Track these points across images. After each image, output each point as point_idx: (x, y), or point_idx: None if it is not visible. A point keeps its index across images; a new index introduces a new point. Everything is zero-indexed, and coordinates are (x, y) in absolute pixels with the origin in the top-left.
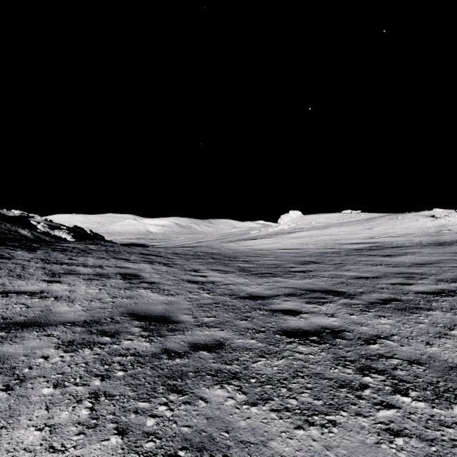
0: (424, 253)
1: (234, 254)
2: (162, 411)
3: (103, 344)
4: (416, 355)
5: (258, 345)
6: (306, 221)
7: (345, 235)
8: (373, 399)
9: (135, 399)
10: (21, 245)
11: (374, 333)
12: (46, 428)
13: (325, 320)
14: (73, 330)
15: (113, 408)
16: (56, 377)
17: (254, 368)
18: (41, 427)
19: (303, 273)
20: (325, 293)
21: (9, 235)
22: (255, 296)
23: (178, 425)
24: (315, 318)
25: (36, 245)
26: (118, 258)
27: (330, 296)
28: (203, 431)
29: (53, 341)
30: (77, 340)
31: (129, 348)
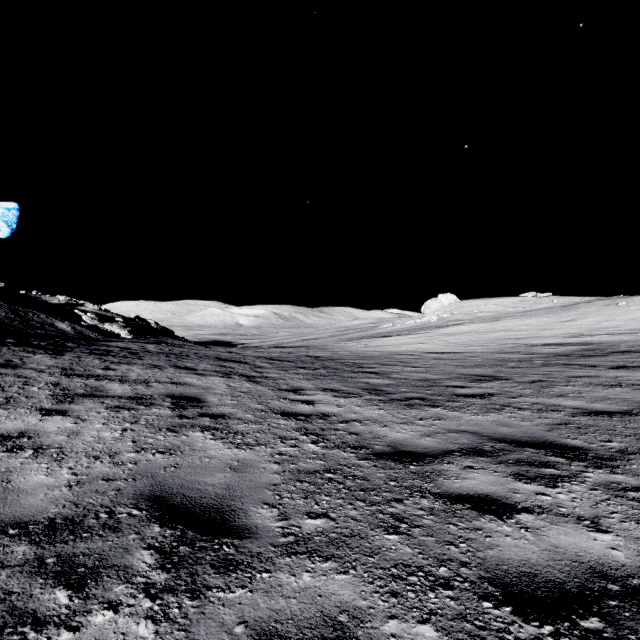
0: None
1: (358, 361)
2: None
3: (37, 625)
4: None
5: None
6: (465, 310)
7: (531, 332)
8: None
9: None
10: (49, 346)
11: None
12: None
13: (586, 543)
14: (4, 557)
15: None
16: None
17: None
18: None
19: (481, 400)
20: (546, 451)
21: (39, 331)
22: (404, 453)
23: None
24: (556, 530)
25: (71, 344)
26: (179, 367)
27: (561, 460)
28: None
29: None
30: None
31: None
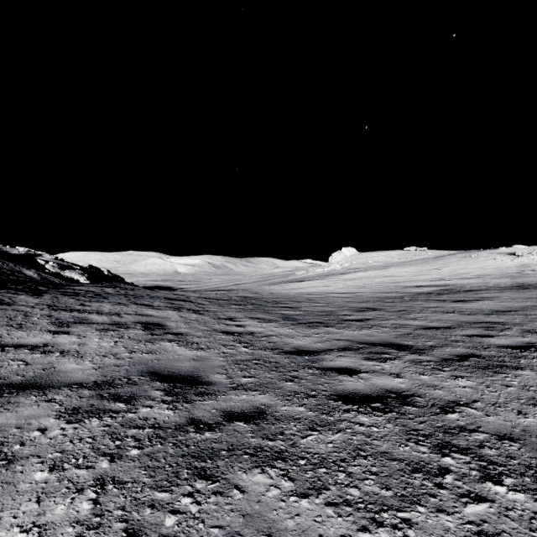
0: (505, 298)
1: (277, 299)
2: (186, 505)
3: (115, 412)
4: (507, 428)
5: (307, 414)
6: (362, 260)
7: (408, 277)
8: (457, 489)
9: (151, 488)
10: (25, 289)
11: (451, 398)
12: (35, 528)
13: (389, 382)
14: (79, 394)
15: (122, 500)
16: (53, 457)
17: (303, 445)
18: (28, 527)
19: (359, 323)
20: (388, 347)
21: (12, 277)
22: (302, 351)
23: (205, 526)
24: (377, 378)
25: (43, 288)
26: (139, 304)
27: (395, 351)
28: (239, 534)
29: (54, 408)
30: (84, 407)
31: (147, 418)
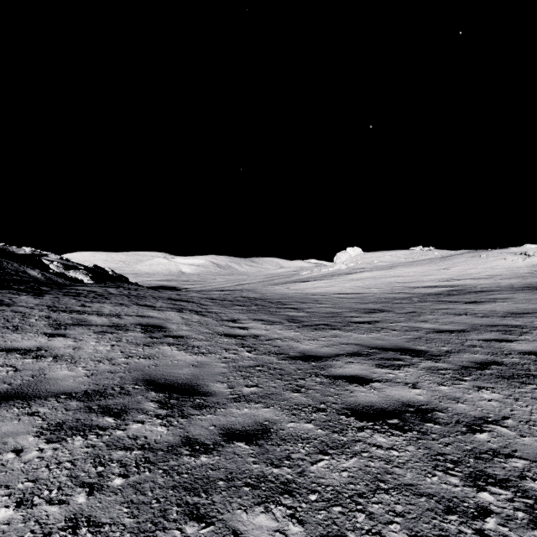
0: (518, 300)
1: (282, 300)
2: None
3: (102, 429)
4: None
5: (317, 432)
6: (368, 260)
7: (415, 277)
8: None
9: (132, 533)
10: (28, 289)
11: (477, 414)
12: None
13: (405, 393)
14: (66, 406)
15: None
16: (23, 487)
17: (314, 474)
18: None
19: (368, 325)
20: (401, 353)
21: (15, 277)
22: (309, 356)
23: None
24: (391, 389)
25: (45, 288)
26: (140, 305)
27: (408, 357)
28: None
29: (35, 424)
30: (68, 423)
31: (137, 437)
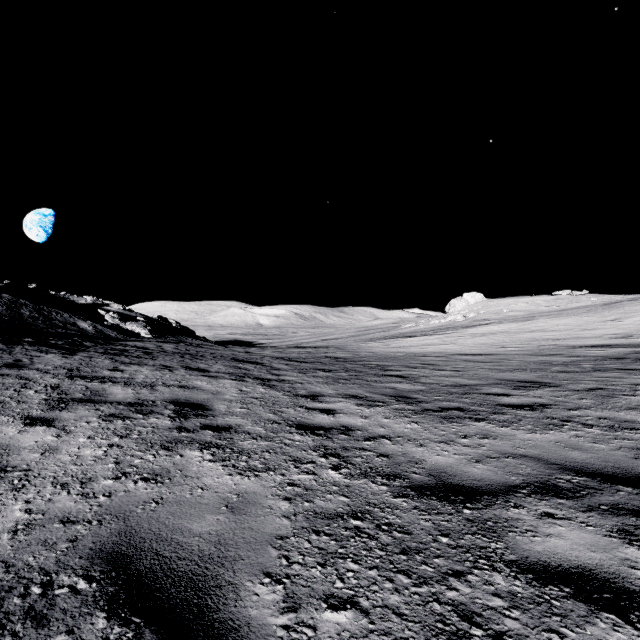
0: None
1: (381, 362)
2: None
3: None
4: None
5: None
6: (493, 309)
7: (570, 332)
8: None
9: None
10: (65, 345)
11: None
12: None
13: None
14: None
15: None
16: None
17: None
18: None
19: (532, 412)
20: None
21: (60, 330)
22: (451, 487)
23: None
24: None
25: (88, 344)
26: (191, 369)
27: None
28: None
29: None
30: None
31: None
